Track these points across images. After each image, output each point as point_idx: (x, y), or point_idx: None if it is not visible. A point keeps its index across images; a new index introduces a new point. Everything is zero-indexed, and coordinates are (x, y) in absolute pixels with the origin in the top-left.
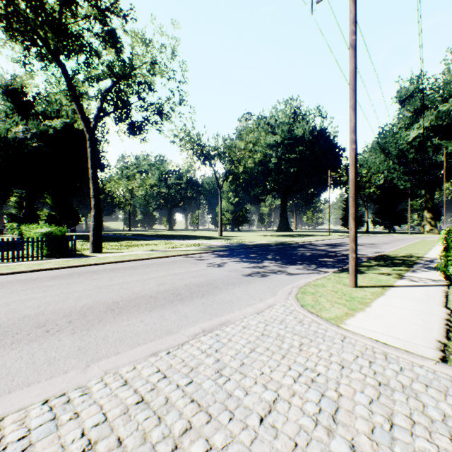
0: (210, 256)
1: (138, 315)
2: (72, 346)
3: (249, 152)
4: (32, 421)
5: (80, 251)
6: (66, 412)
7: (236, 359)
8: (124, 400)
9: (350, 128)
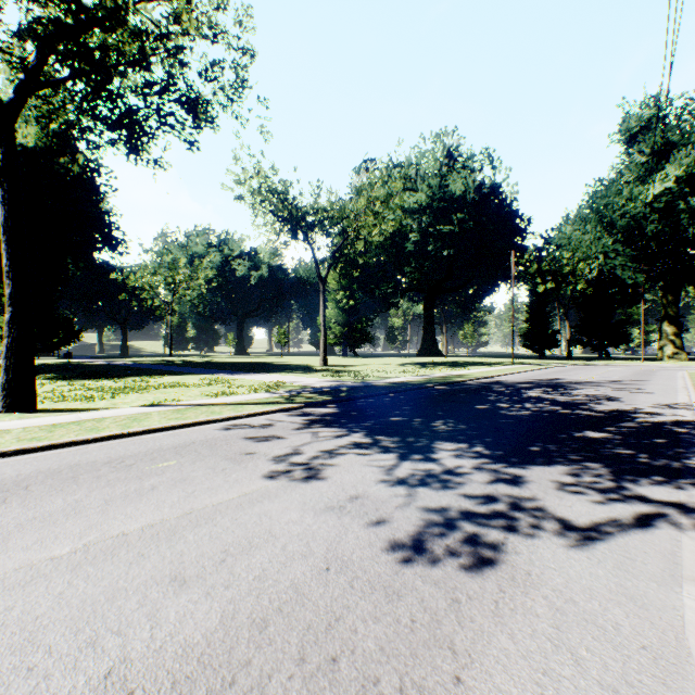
0: (290, 424)
1: None
2: None
3: (375, 217)
4: None
5: None
6: None
7: None
8: None
9: None
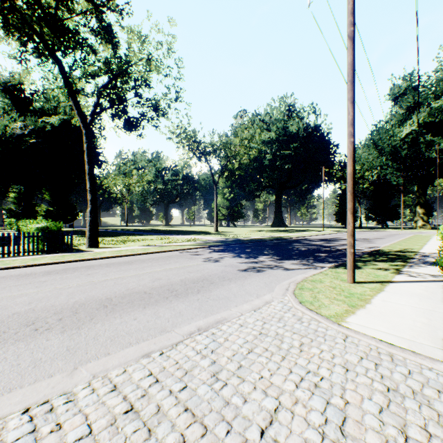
0: (205, 251)
1: (131, 312)
2: (60, 346)
3: (244, 149)
4: (8, 434)
5: (77, 246)
6: (47, 423)
7: (234, 361)
8: (112, 408)
9: (348, 121)
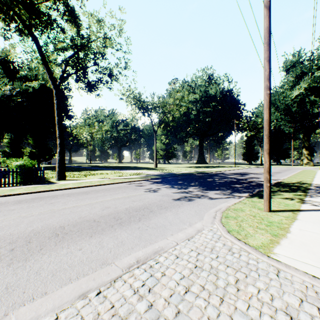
0: (147, 183)
1: (78, 241)
2: (0, 283)
3: (176, 106)
4: None
5: (49, 179)
6: None
7: (171, 305)
8: None
9: (265, 76)
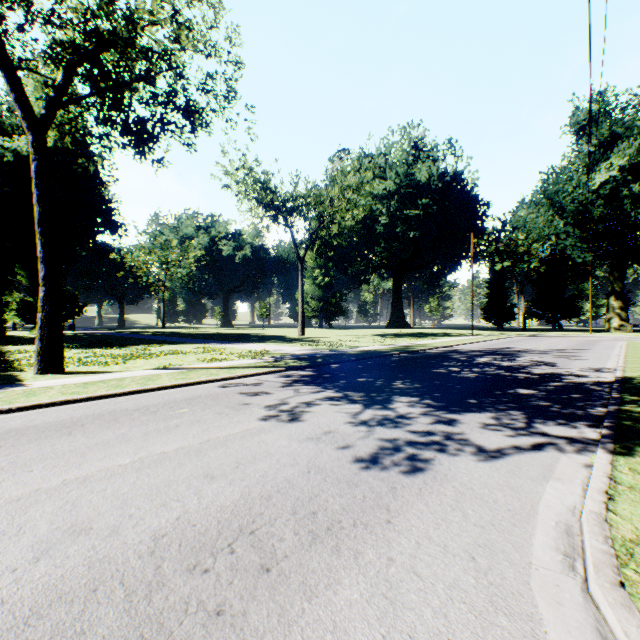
0: (276, 383)
1: None
2: None
3: (347, 203)
4: None
5: (21, 370)
6: None
7: None
8: None
9: None
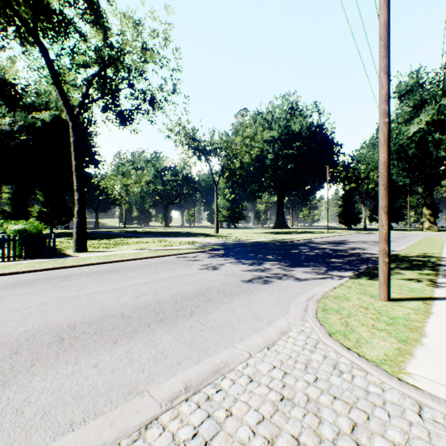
0: (204, 256)
1: (93, 351)
2: None
3: (246, 147)
4: None
5: (64, 250)
6: None
7: None
8: None
9: (381, 96)
